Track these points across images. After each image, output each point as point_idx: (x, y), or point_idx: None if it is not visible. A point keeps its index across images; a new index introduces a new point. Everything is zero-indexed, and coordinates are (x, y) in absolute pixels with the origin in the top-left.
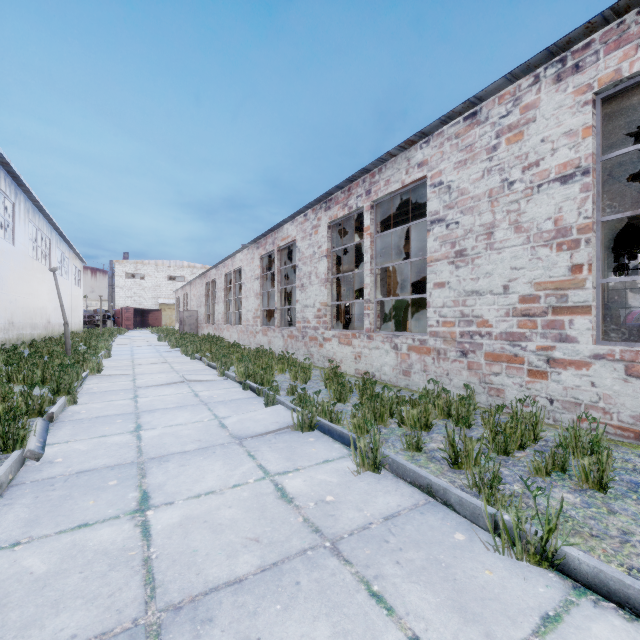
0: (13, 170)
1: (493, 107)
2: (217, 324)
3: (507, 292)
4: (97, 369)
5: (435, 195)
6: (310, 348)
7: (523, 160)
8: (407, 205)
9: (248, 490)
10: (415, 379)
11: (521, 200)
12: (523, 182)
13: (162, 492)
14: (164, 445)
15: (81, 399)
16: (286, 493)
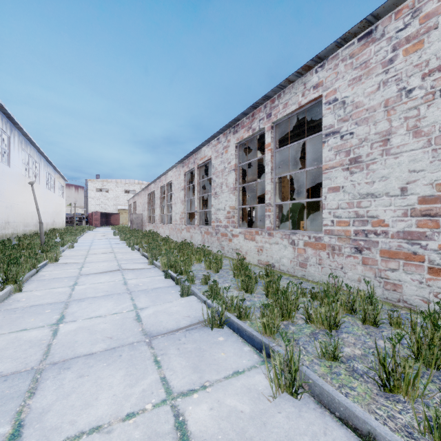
0: (7, 112)
1: (389, 23)
2: (155, 223)
3: (405, 194)
4: (55, 258)
5: (330, 111)
6: (221, 242)
7: (423, 67)
8: (299, 128)
9: (142, 426)
10: (311, 270)
11: (421, 106)
12: (423, 88)
13: (39, 426)
14: (74, 344)
15: (29, 286)
16: (187, 434)
